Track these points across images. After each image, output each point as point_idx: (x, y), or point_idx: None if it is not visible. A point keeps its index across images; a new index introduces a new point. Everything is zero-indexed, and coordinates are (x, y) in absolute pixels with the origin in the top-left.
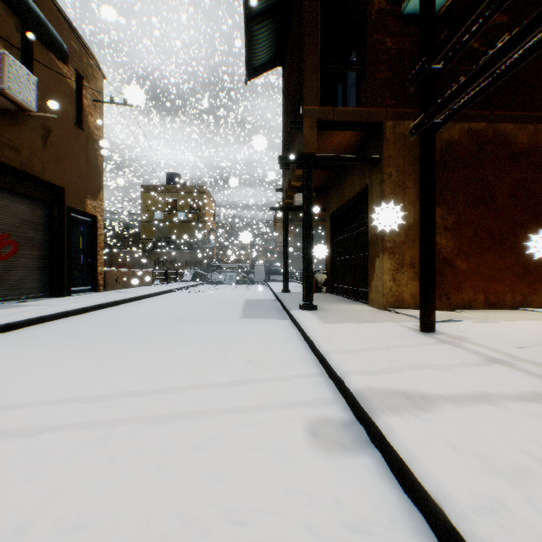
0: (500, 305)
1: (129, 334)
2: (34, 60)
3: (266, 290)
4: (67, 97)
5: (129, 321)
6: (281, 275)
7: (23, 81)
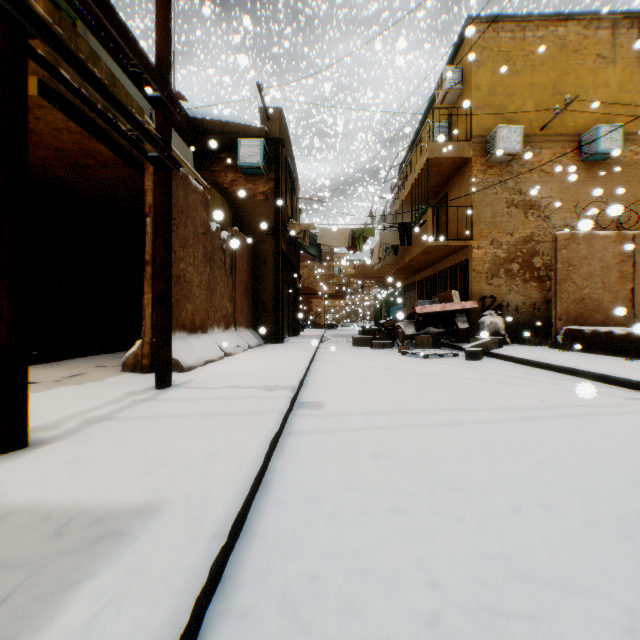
0: None
1: None
2: None
3: None
4: None
5: None
6: None
7: None
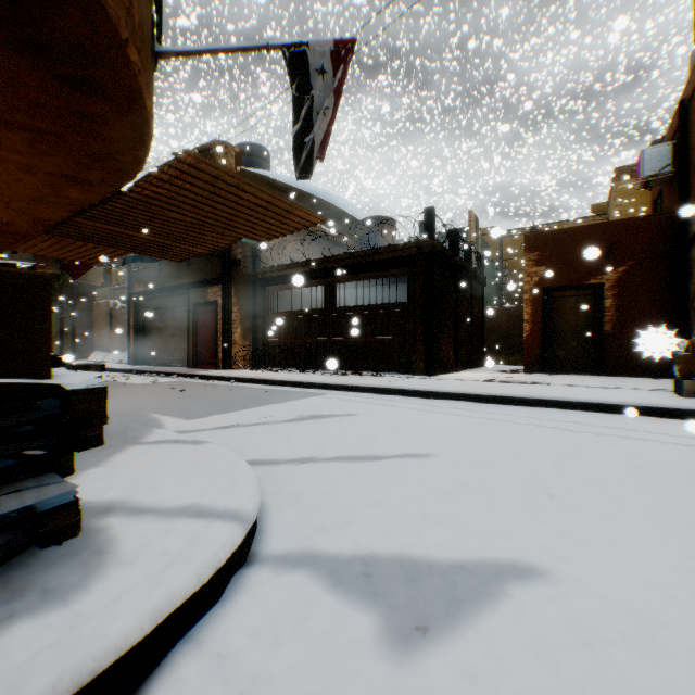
0: None
1: None
2: None
3: None
4: None
5: None
6: None
7: None
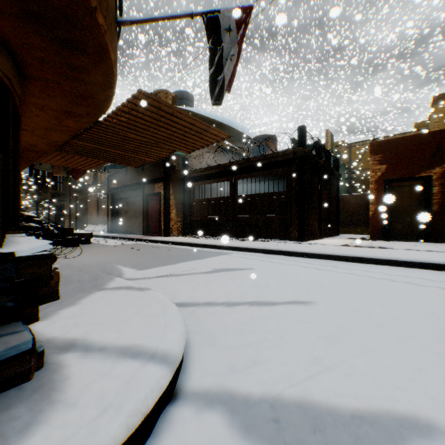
0: None
1: None
2: None
3: None
4: None
5: None
6: None
7: None
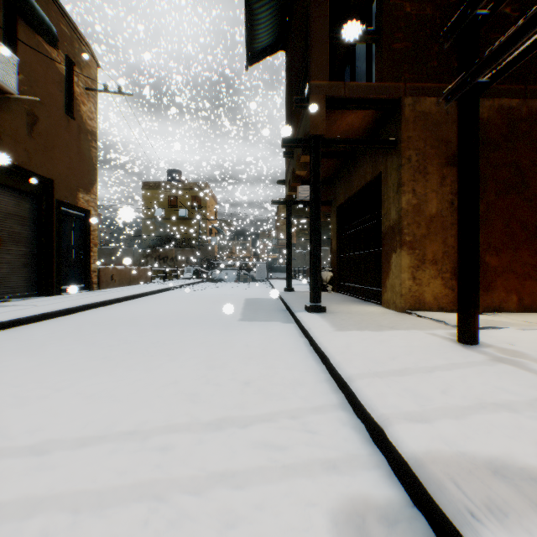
0: (535, 307)
1: (109, 341)
2: (18, 41)
3: (268, 289)
4: (56, 84)
5: (114, 324)
6: (283, 273)
7: (1, 60)
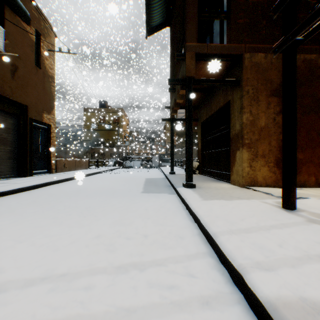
0: None
1: (58, 206)
2: (5, 20)
3: (159, 172)
4: (29, 46)
5: (63, 195)
6: (168, 162)
7: None
